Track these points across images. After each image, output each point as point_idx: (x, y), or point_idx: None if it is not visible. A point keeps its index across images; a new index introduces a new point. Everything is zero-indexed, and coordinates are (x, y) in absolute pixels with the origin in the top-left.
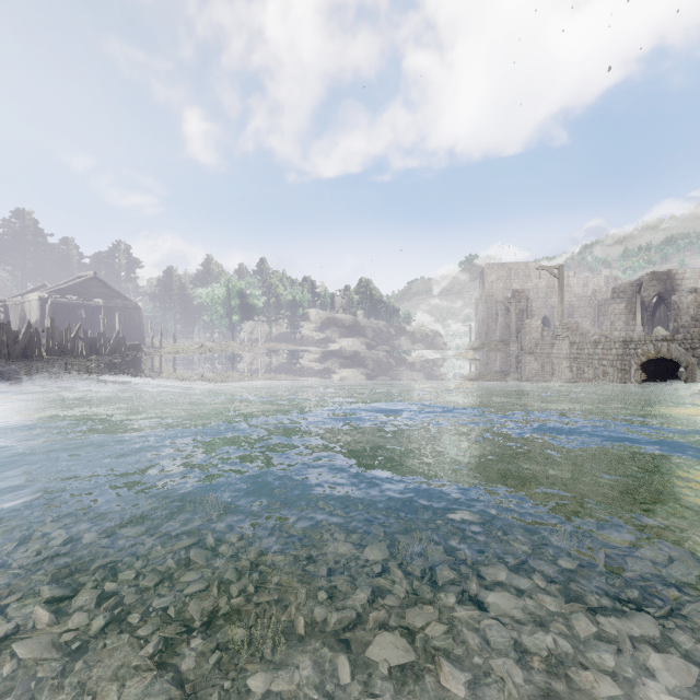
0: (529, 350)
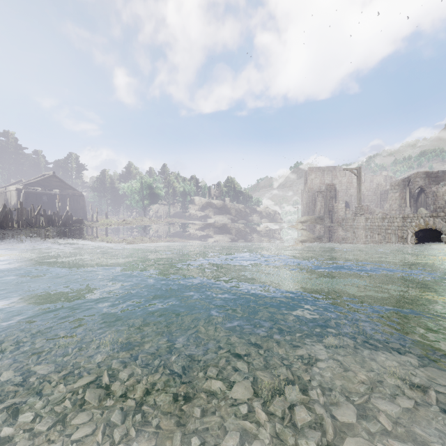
0: (337, 223)
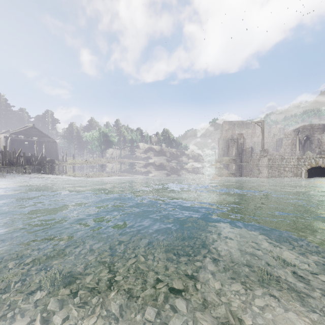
0: (245, 162)
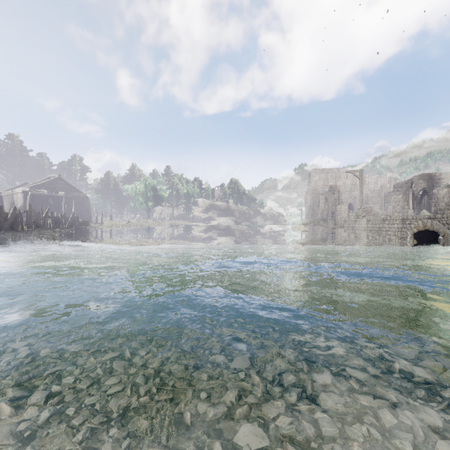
0: (340, 225)
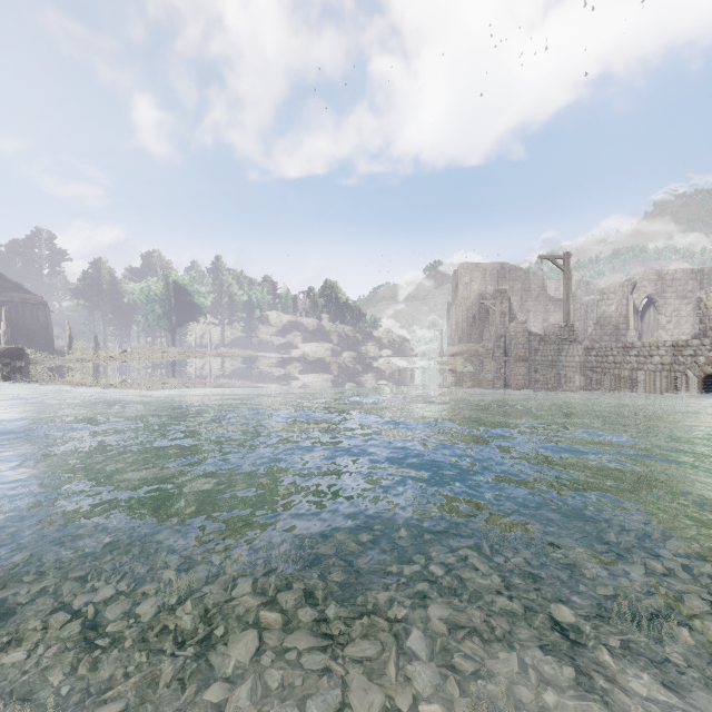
0: (515, 357)
